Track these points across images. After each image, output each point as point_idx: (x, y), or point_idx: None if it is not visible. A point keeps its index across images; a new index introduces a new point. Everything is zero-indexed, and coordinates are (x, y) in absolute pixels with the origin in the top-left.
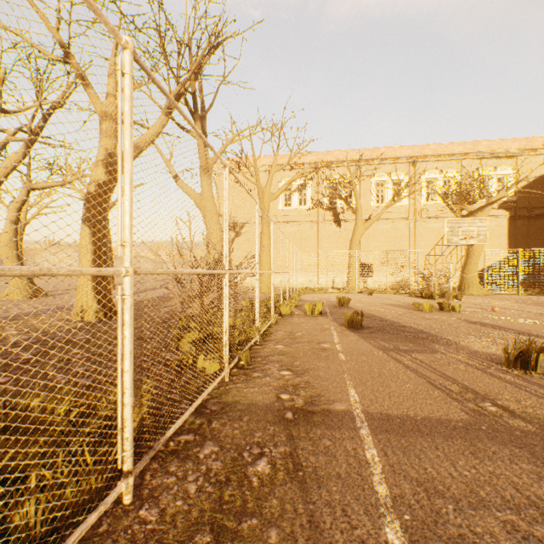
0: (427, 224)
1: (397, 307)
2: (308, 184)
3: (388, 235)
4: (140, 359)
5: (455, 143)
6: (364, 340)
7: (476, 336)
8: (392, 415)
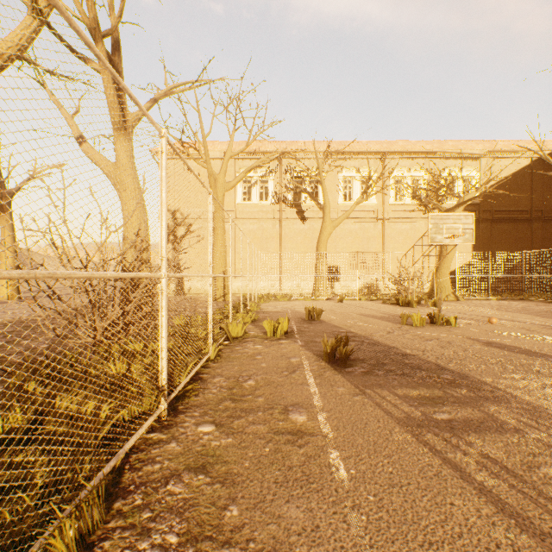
0: (396, 225)
1: (378, 319)
2: (270, 176)
3: (356, 235)
4: None
5: (422, 141)
6: (363, 395)
7: (520, 372)
8: None
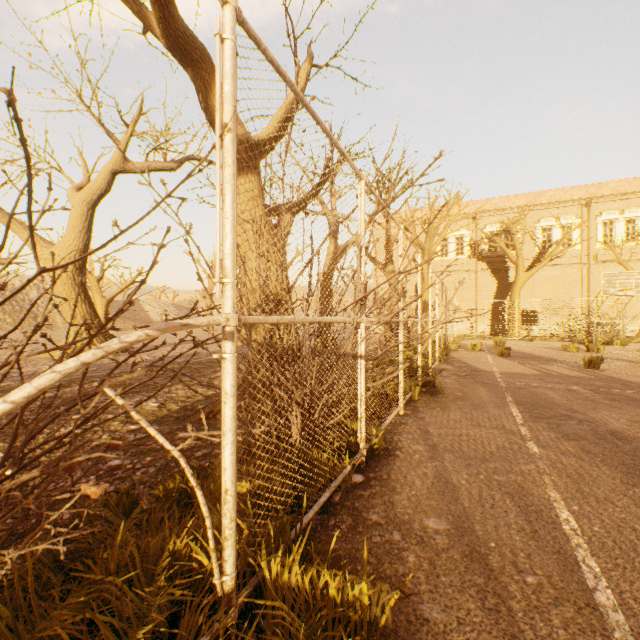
0: (605, 269)
1: (549, 349)
2: (465, 234)
3: (555, 281)
4: None
5: None
6: (508, 360)
7: None
8: (509, 372)
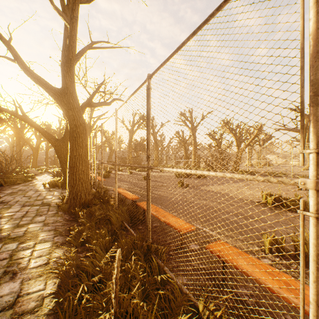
0: None
1: None
2: None
3: None
4: None
5: None
6: None
7: None
8: None
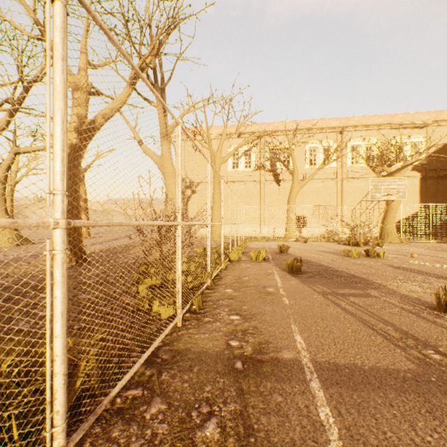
0: (352, 184)
1: (329, 253)
2: (252, 149)
3: (319, 192)
4: (101, 303)
5: (375, 115)
6: (304, 284)
7: (403, 280)
8: (340, 364)
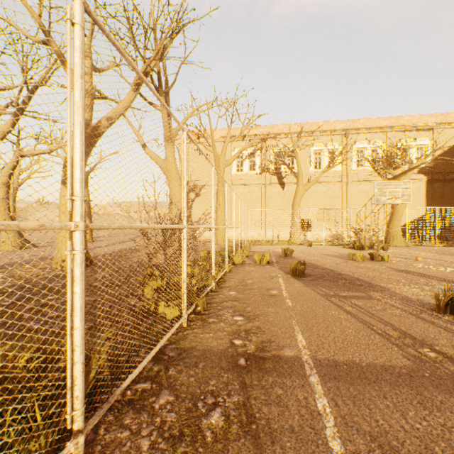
0: (358, 187)
1: (333, 257)
2: (256, 152)
3: (324, 195)
4: (108, 305)
5: (381, 118)
6: (307, 287)
7: (405, 283)
8: (338, 361)
